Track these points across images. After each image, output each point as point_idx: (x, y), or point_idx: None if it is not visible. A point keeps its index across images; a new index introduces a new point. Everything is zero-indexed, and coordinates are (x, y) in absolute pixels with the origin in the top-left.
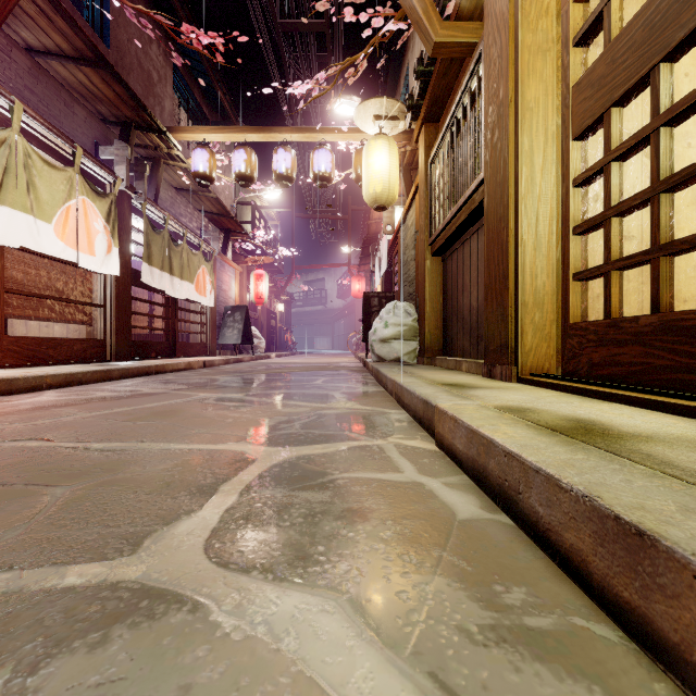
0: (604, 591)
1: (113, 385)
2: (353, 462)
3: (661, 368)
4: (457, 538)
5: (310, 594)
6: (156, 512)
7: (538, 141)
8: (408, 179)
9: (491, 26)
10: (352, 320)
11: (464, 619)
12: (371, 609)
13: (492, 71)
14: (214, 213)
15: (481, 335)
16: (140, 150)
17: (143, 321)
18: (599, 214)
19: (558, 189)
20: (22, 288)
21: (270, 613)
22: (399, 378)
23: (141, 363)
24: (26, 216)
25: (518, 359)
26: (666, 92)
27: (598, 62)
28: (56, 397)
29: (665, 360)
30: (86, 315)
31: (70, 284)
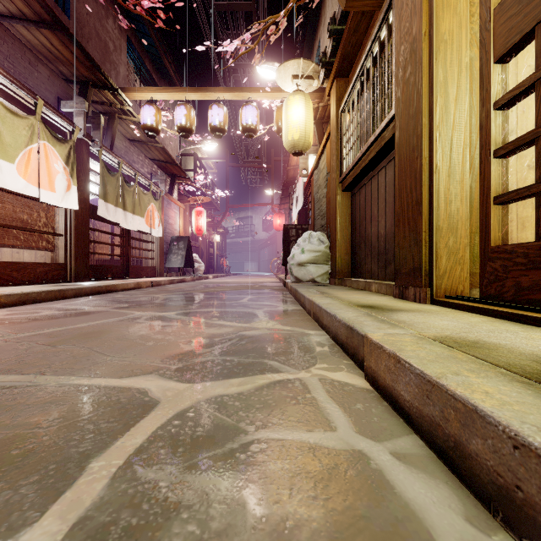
0: None
1: (64, 303)
2: (273, 409)
3: None
4: None
5: None
6: None
7: (452, 72)
8: (320, 131)
9: None
10: (274, 248)
11: None
12: None
13: (404, 12)
14: (162, 161)
15: (389, 259)
16: (98, 106)
17: (105, 249)
18: (530, 132)
19: (470, 119)
20: None
21: None
22: (317, 299)
23: (95, 284)
24: None
25: (432, 281)
26: None
27: None
28: (2, 316)
29: None
30: (49, 243)
31: (34, 216)
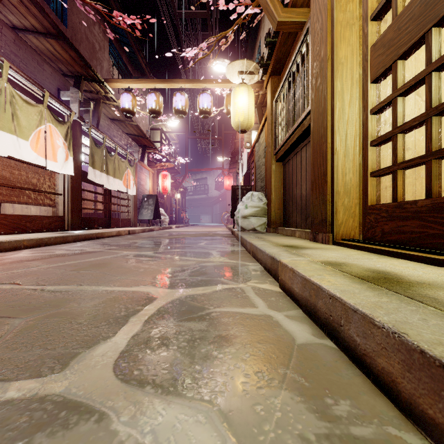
0: (411, 406)
1: (68, 246)
2: (223, 300)
3: (433, 235)
4: (296, 359)
5: (188, 406)
6: (82, 338)
7: (347, 85)
8: (260, 113)
9: (315, 9)
10: (225, 204)
11: (305, 428)
12: (233, 420)
13: (316, 39)
14: (136, 135)
15: (308, 213)
16: (87, 94)
17: (90, 204)
18: (389, 132)
19: (360, 117)
20: (9, 183)
21: (156, 423)
22: (255, 242)
23: (87, 232)
24: (11, 136)
25: (333, 229)
26: (436, 48)
27: (388, 30)
28: (29, 254)
29: (435, 230)
30: (52, 201)
31: (41, 180)
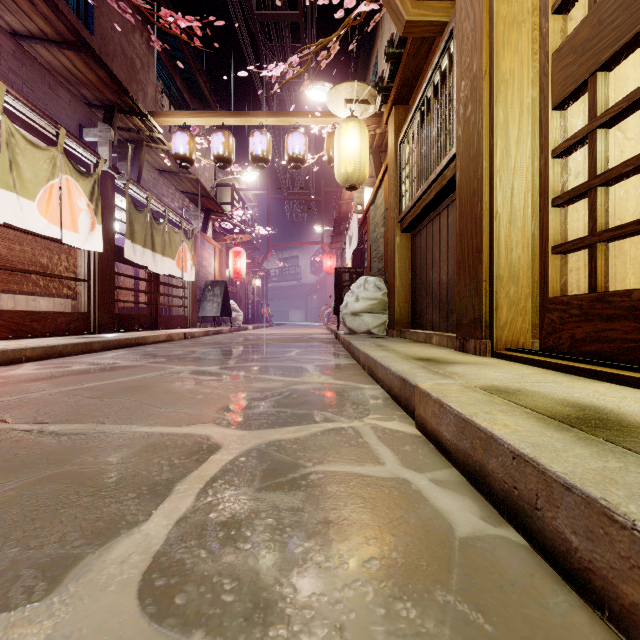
0: None
1: (93, 357)
2: (328, 450)
3: None
4: (462, 570)
5: None
6: (91, 525)
7: (513, 114)
8: (377, 161)
9: (463, 1)
10: (324, 294)
11: None
12: None
13: (464, 45)
14: (195, 194)
15: (451, 309)
16: (124, 133)
17: (128, 295)
18: (583, 184)
19: (533, 162)
20: (6, 263)
21: None
22: (372, 352)
23: (123, 336)
24: (9, 194)
25: (492, 333)
26: None
27: (582, 25)
28: (32, 370)
29: None
30: (70, 290)
31: (54, 260)
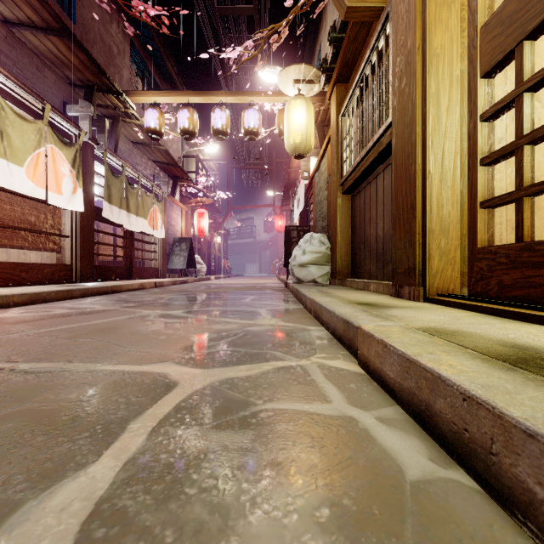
0: None
1: (73, 303)
2: (278, 388)
3: None
4: (417, 520)
5: None
6: (39, 467)
7: (444, 84)
8: (321, 134)
9: None
10: (276, 249)
11: None
12: None
13: (399, 25)
14: (164, 163)
15: (386, 260)
16: (102, 110)
17: (107, 250)
18: (511, 143)
19: (461, 128)
20: None
21: None
22: (318, 298)
23: (101, 284)
24: (0, 160)
25: (425, 281)
26: None
27: None
28: (17, 314)
29: None
30: (55, 244)
31: (41, 218)
